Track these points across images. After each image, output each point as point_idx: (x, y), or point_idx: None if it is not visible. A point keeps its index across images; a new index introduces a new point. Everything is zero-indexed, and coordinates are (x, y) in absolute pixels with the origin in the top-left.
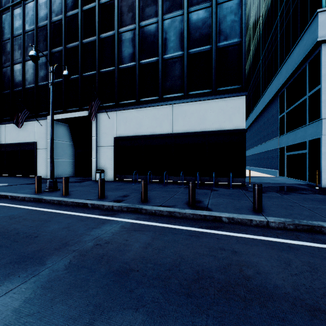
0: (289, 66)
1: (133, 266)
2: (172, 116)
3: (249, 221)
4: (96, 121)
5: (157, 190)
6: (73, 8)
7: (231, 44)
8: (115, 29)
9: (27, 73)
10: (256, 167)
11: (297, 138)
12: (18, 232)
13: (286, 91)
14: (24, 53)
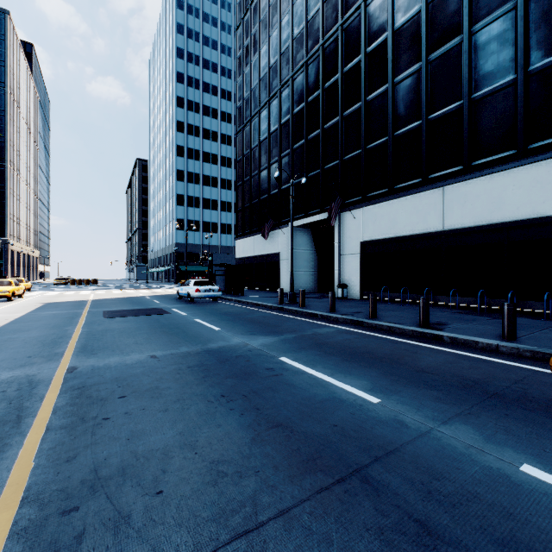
0: None
1: (329, 343)
2: (442, 205)
3: (474, 343)
4: (338, 224)
5: (404, 311)
6: (314, 91)
7: None
8: (361, 100)
9: (272, 178)
10: None
11: None
12: (269, 323)
13: None
14: (269, 157)
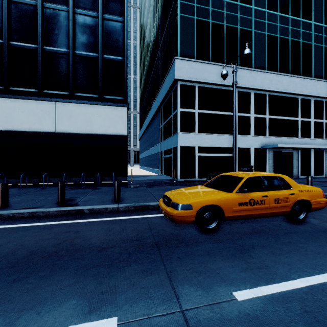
0: (164, 90)
1: None
2: (55, 114)
3: (105, 209)
4: None
5: (29, 194)
6: None
7: (115, 59)
8: None
9: None
10: (148, 167)
11: (168, 145)
12: None
13: (163, 108)
14: None
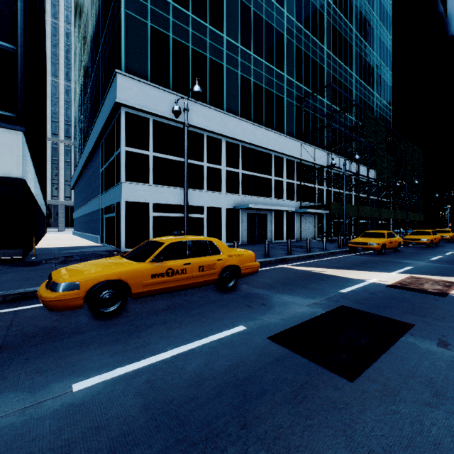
0: (103, 115)
1: None
2: None
3: None
4: None
5: None
6: None
7: None
8: None
9: None
10: (86, 233)
11: (111, 200)
12: None
13: (105, 143)
14: None
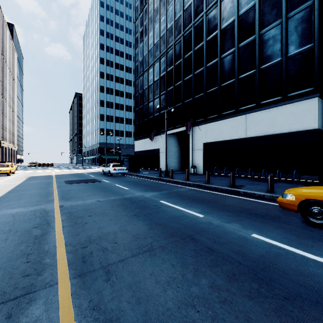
0: None
1: (184, 195)
2: (245, 124)
3: (254, 194)
4: (191, 133)
5: (225, 180)
6: (179, 59)
7: (302, 51)
8: (204, 66)
9: (155, 107)
10: None
11: None
12: (154, 186)
13: None
14: (154, 95)
